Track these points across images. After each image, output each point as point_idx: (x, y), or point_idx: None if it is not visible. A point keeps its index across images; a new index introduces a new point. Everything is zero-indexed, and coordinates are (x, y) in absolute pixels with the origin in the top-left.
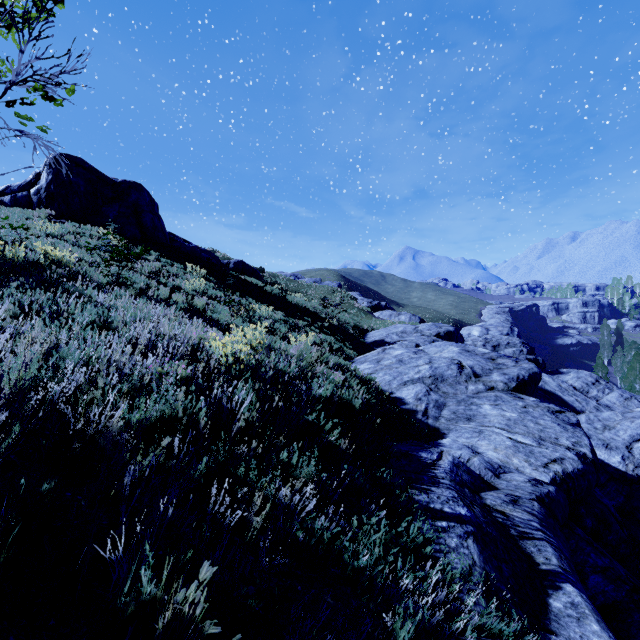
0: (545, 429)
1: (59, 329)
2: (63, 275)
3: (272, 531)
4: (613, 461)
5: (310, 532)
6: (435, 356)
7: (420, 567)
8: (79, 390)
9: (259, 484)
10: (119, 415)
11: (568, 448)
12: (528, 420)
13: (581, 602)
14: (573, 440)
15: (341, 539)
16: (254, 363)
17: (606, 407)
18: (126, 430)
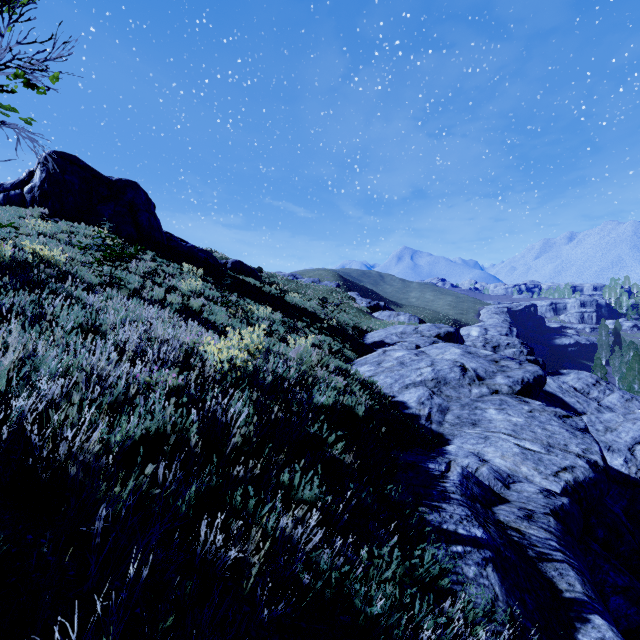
0: (553, 435)
1: (40, 334)
2: (52, 275)
3: (271, 573)
4: (616, 464)
5: (315, 571)
6: (437, 358)
7: (437, 604)
8: (55, 404)
9: (256, 516)
10: (95, 437)
11: (578, 455)
12: (535, 425)
13: (613, 638)
14: (583, 447)
15: (349, 576)
16: (251, 369)
17: (607, 408)
18: (105, 452)
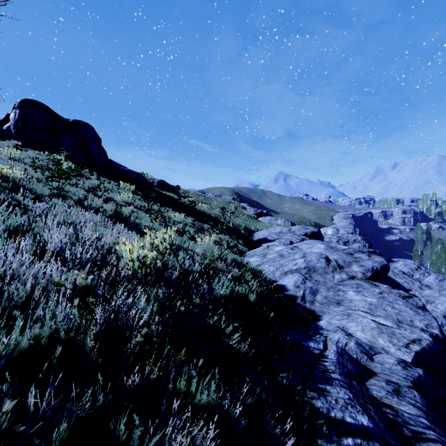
0: (401, 312)
1: None
2: (8, 188)
3: None
4: None
5: None
6: (307, 251)
7: None
8: None
9: None
10: None
11: (422, 330)
12: (386, 305)
13: None
14: (425, 322)
15: None
16: (160, 266)
17: (427, 286)
18: None
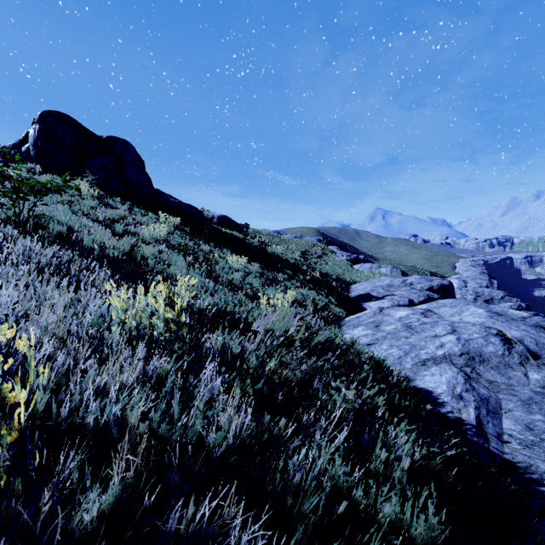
0: None
1: None
2: None
3: None
4: None
5: None
6: (455, 320)
7: None
8: None
9: None
10: None
11: None
12: None
13: None
14: None
15: None
16: None
17: None
18: None
